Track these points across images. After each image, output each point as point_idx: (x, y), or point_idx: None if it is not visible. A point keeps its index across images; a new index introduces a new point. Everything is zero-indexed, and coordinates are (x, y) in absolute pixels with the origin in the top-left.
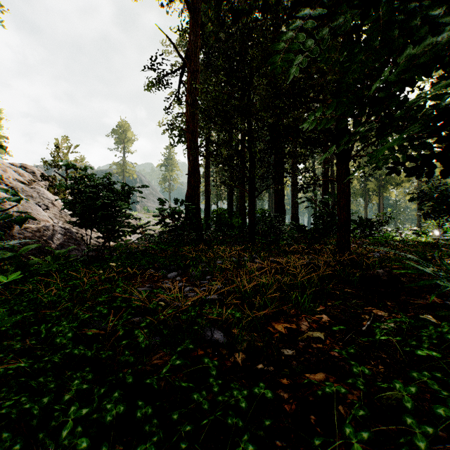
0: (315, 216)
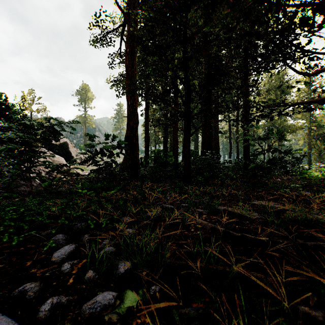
0: (230, 156)
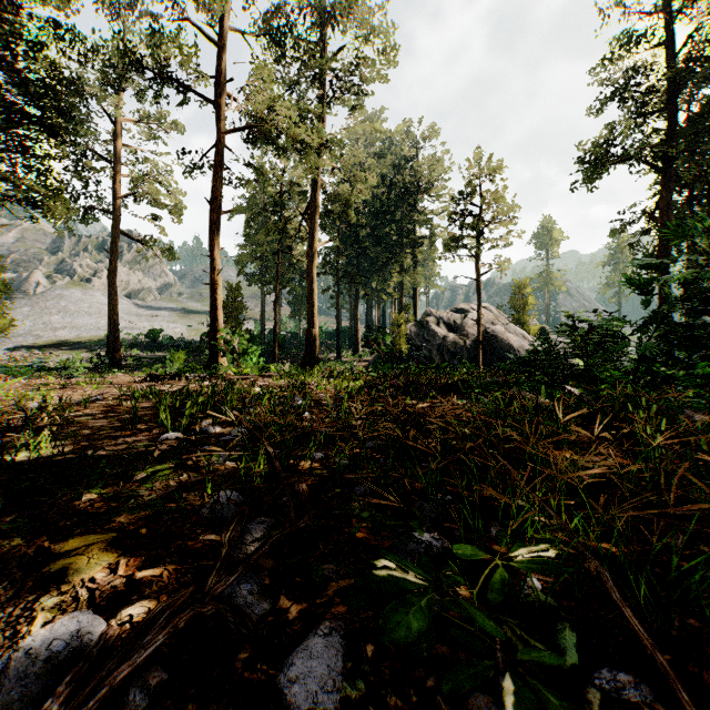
0: None
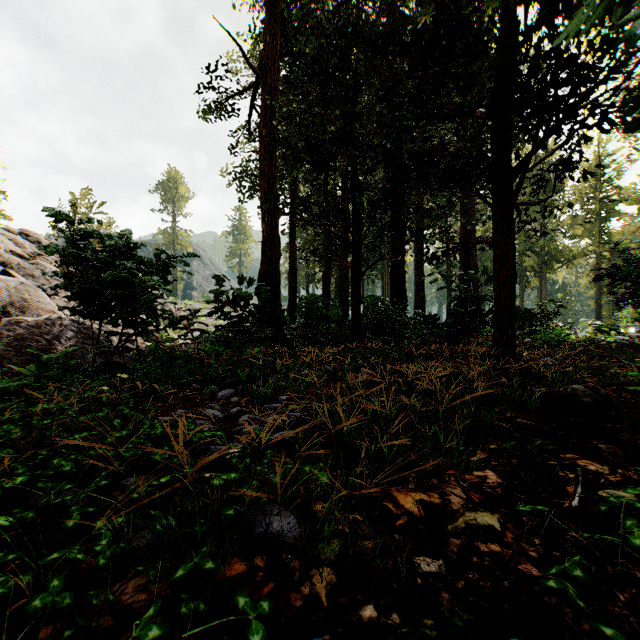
0: (448, 307)
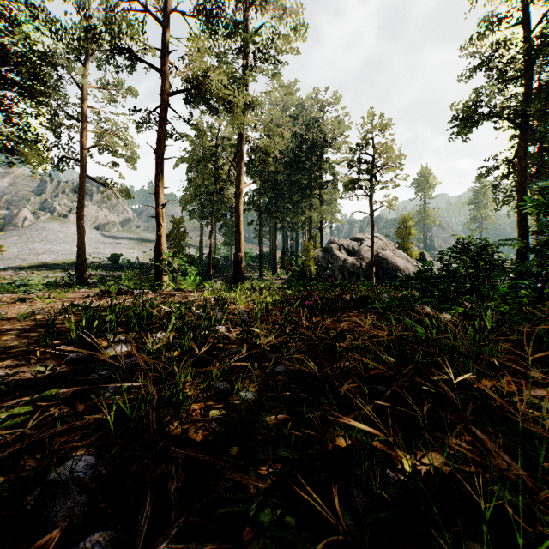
0: None
